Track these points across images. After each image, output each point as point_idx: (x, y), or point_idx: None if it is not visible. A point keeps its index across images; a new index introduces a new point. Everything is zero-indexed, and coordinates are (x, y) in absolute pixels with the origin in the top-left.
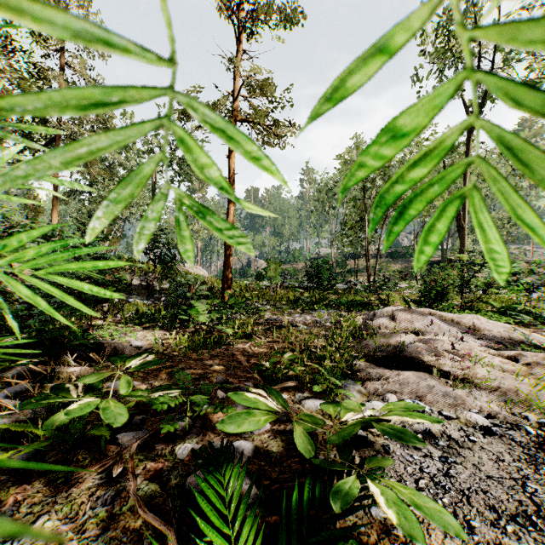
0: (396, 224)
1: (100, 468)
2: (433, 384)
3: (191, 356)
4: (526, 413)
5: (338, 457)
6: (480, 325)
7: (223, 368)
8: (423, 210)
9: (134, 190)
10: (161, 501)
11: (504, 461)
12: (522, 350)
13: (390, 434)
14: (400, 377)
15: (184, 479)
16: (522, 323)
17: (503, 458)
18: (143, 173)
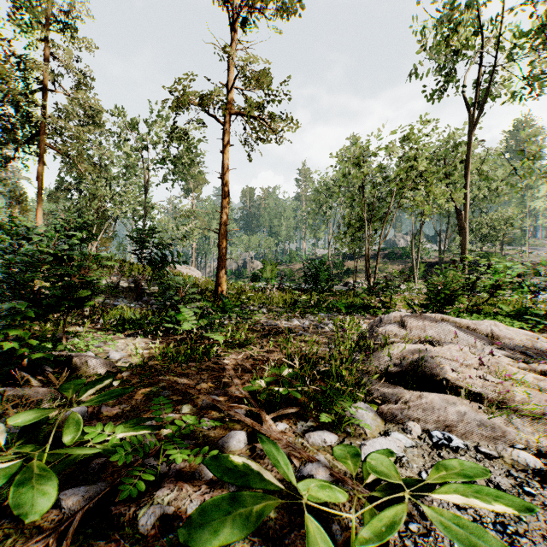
0: None
1: None
2: (464, 410)
3: (175, 370)
4: None
5: (358, 526)
6: (499, 333)
7: (211, 386)
8: None
9: None
10: None
11: None
12: None
13: (460, 538)
14: (423, 401)
15: None
16: (537, 328)
17: None
18: None
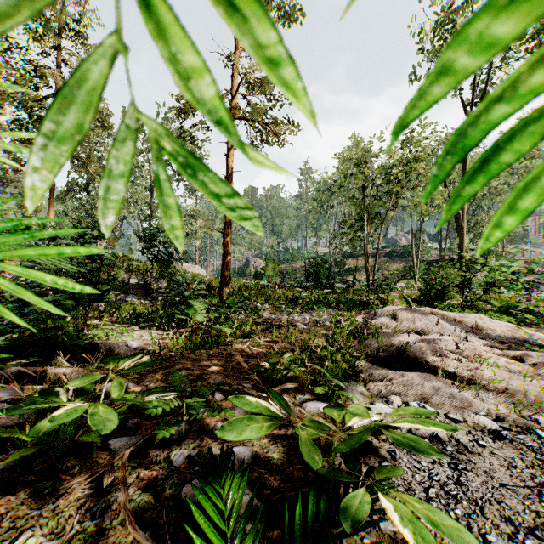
0: (466, 183)
1: (90, 477)
2: (438, 385)
3: (188, 356)
4: (536, 416)
5: (342, 464)
6: (483, 325)
7: (221, 369)
8: (522, 154)
9: (78, 117)
10: (154, 513)
11: (516, 468)
12: (527, 350)
13: (401, 443)
14: (404, 378)
15: (179, 488)
16: (524, 322)
17: (515, 464)
18: (87, 81)
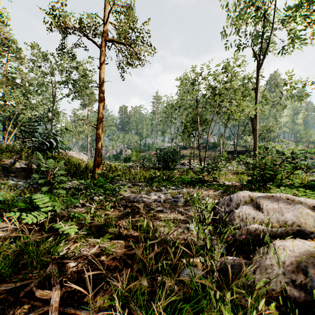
0: None
1: None
2: None
3: None
4: None
5: None
6: None
7: None
8: None
9: None
10: None
11: None
12: None
13: None
14: None
15: None
16: None
17: None
18: None
